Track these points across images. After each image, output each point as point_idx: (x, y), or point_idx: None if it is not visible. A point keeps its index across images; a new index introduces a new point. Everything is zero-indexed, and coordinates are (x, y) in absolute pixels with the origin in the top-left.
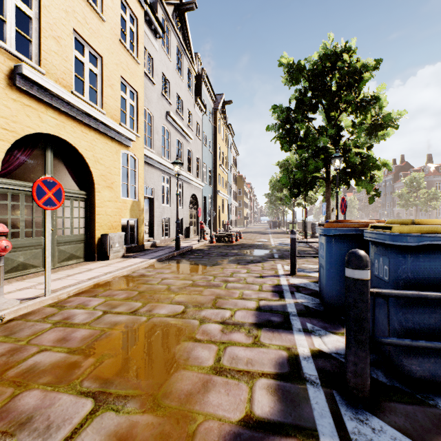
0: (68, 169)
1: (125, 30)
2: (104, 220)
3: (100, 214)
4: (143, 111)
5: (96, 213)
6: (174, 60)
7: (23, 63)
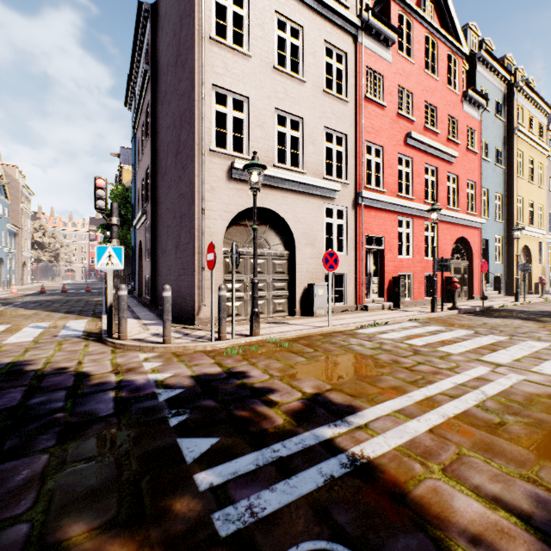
0: (522, 256)
1: None
2: (534, 276)
3: (533, 274)
4: (545, 214)
5: (532, 273)
6: None
7: (524, 226)
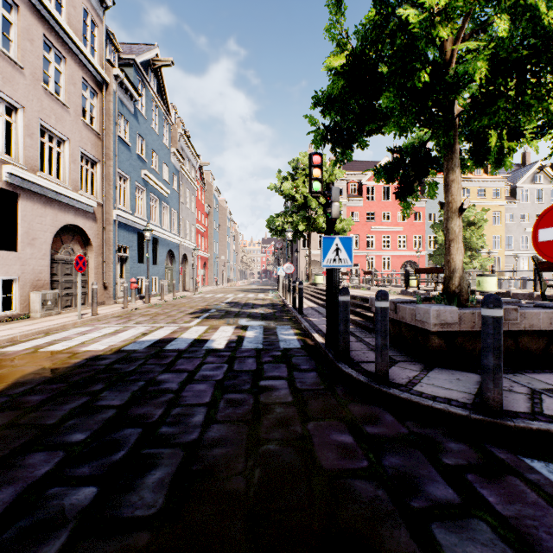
0: None
1: (498, 212)
2: None
3: None
4: (504, 240)
5: None
6: (532, 200)
7: None
